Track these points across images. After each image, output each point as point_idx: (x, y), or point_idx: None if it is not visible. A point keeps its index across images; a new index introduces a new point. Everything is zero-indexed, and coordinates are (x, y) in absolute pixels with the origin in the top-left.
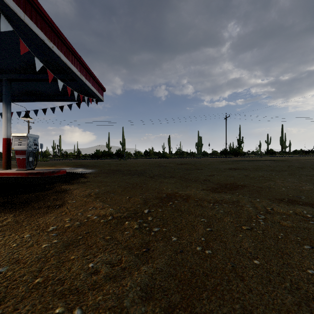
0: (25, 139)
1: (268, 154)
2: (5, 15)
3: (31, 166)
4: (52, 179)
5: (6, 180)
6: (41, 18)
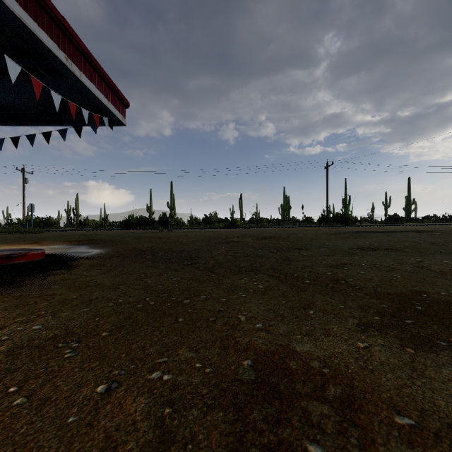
0: None
1: (392, 221)
2: None
3: None
4: None
5: None
6: None
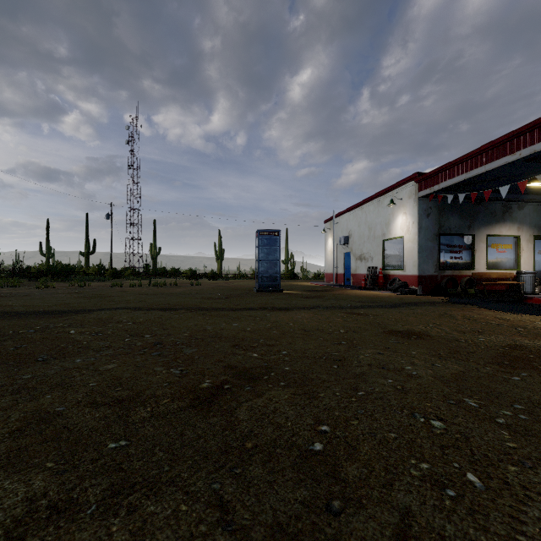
0: None
1: None
2: None
3: None
4: None
5: None
6: None
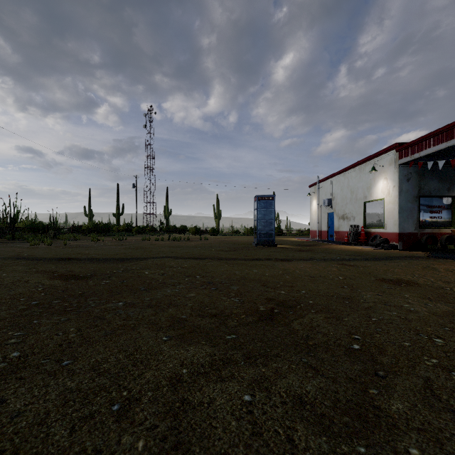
0: None
1: None
2: None
3: None
4: None
5: None
6: None
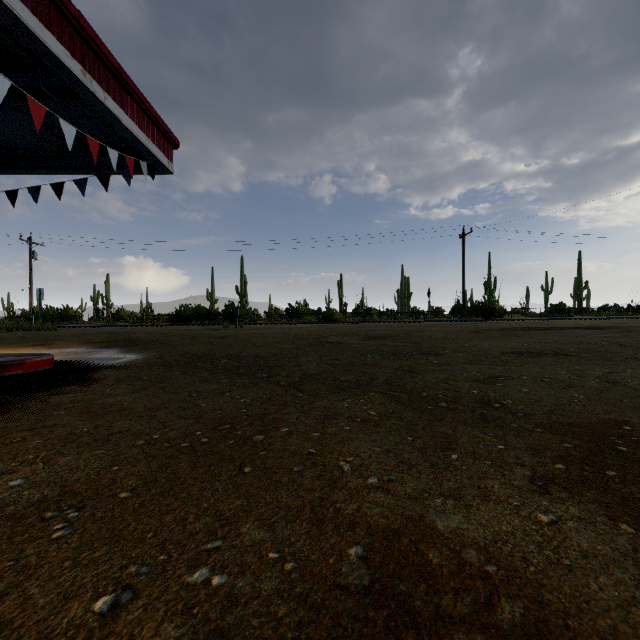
0: None
1: (555, 314)
2: None
3: None
4: None
5: None
6: None
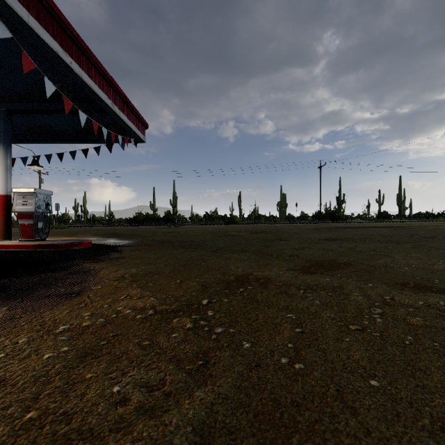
0: (32, 196)
1: (380, 218)
2: (1, 16)
3: (40, 235)
4: (70, 254)
5: (4, 255)
6: (54, 21)
